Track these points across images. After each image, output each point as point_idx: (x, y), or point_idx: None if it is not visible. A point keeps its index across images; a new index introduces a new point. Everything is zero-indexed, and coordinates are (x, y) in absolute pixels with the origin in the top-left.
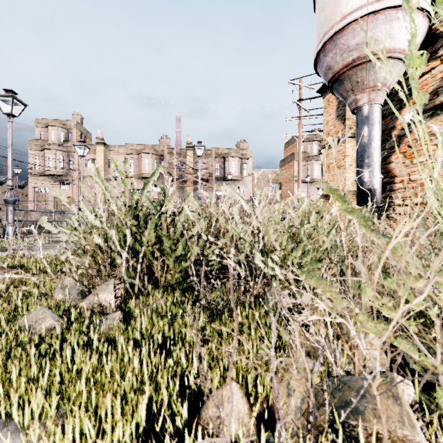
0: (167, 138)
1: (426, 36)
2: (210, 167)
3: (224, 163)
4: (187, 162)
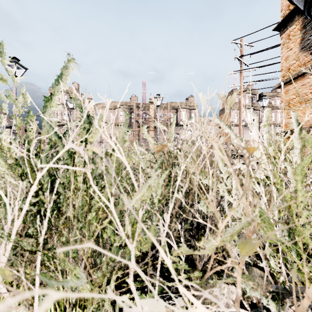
0: (135, 96)
1: None
2: (166, 116)
3: (177, 113)
4: (150, 113)
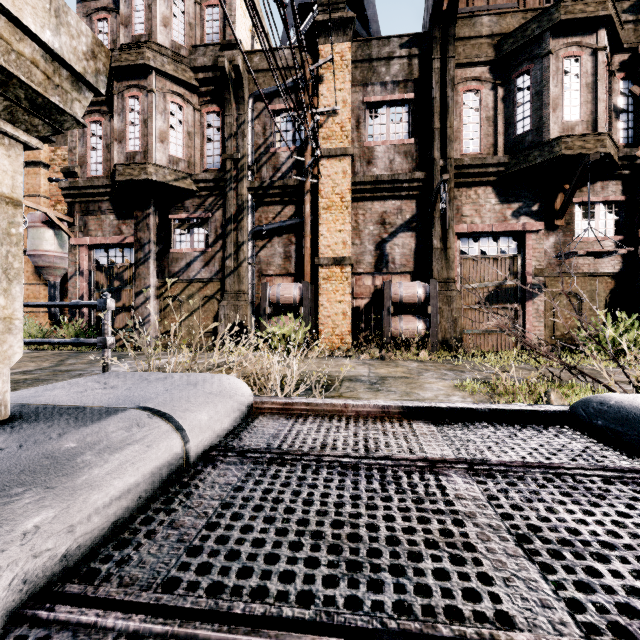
0: None
1: None
2: None
3: None
4: None
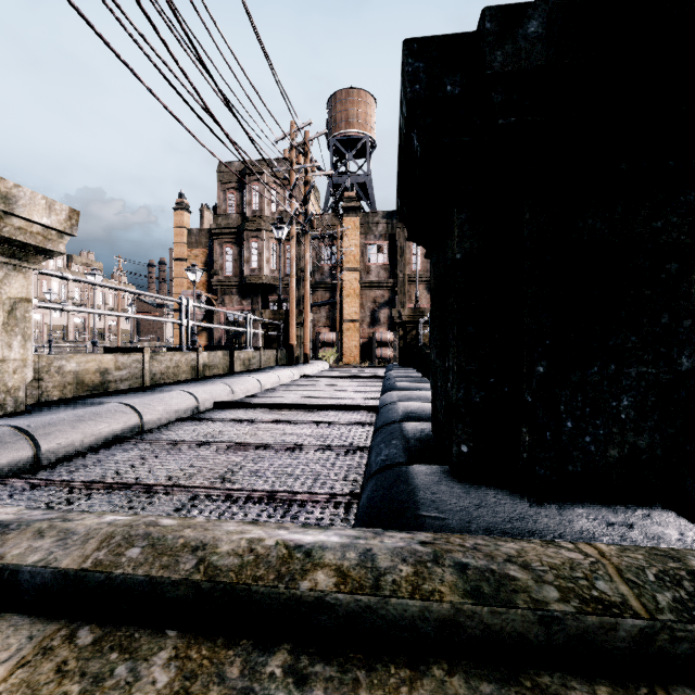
0: None
1: (204, 315)
2: None
3: None
4: None
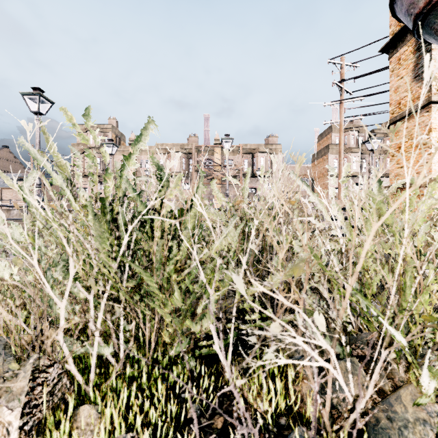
0: (195, 136)
1: None
2: (238, 164)
3: (252, 159)
4: (215, 159)
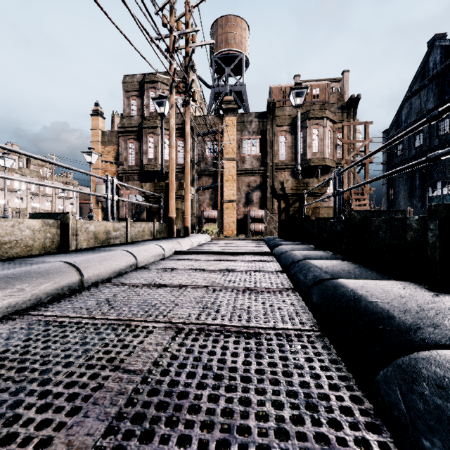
0: None
1: None
2: None
3: None
4: None
